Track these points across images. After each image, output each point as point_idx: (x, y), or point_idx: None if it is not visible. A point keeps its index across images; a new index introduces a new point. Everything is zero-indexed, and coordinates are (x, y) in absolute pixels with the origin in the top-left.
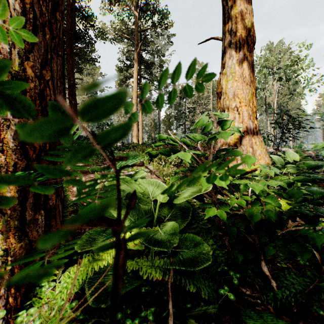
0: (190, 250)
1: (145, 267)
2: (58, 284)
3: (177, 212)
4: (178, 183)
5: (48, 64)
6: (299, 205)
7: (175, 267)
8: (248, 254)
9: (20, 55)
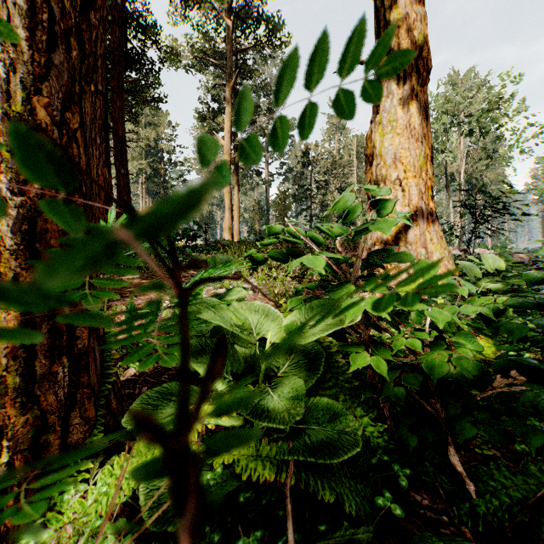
0: (323, 427)
1: (245, 458)
2: (93, 487)
3: (301, 359)
4: (303, 309)
5: (75, 102)
6: (517, 348)
7: (298, 458)
8: (426, 435)
9: (25, 85)
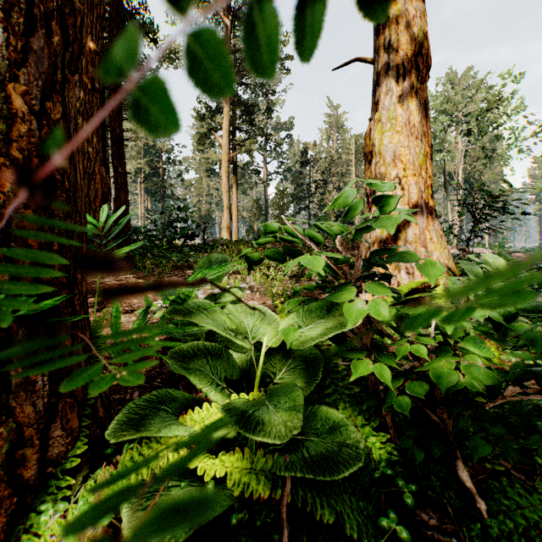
0: (322, 439)
1: (238, 475)
2: (74, 505)
3: (299, 365)
4: (301, 311)
5: (57, 91)
6: (533, 356)
7: (295, 475)
8: (434, 449)
9: None
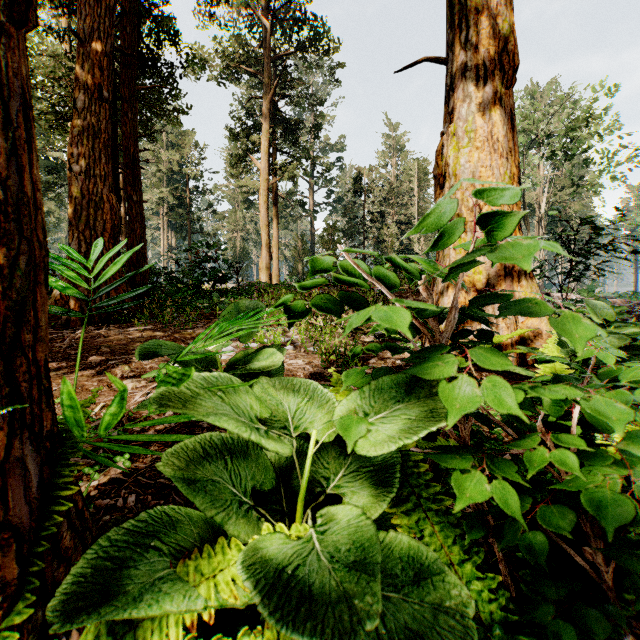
0: (404, 598)
1: None
2: None
3: (363, 466)
4: (368, 390)
5: None
6: None
7: None
8: (591, 625)
9: None
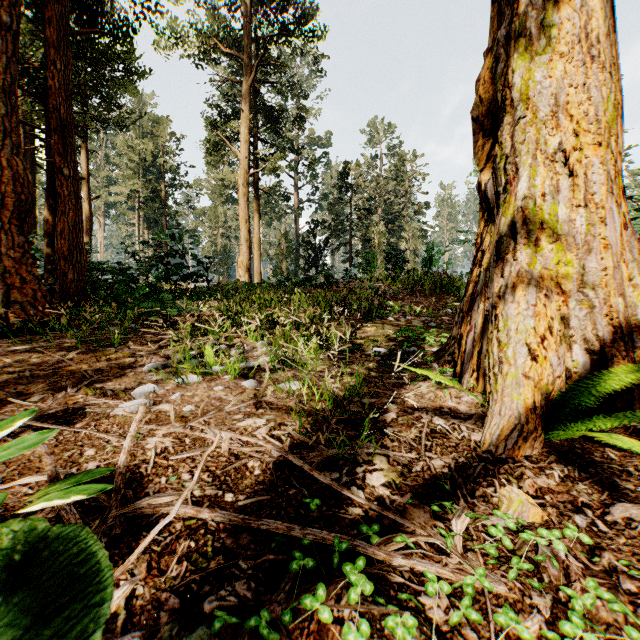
0: None
1: None
2: None
3: None
4: None
5: None
6: None
7: None
8: None
9: None
